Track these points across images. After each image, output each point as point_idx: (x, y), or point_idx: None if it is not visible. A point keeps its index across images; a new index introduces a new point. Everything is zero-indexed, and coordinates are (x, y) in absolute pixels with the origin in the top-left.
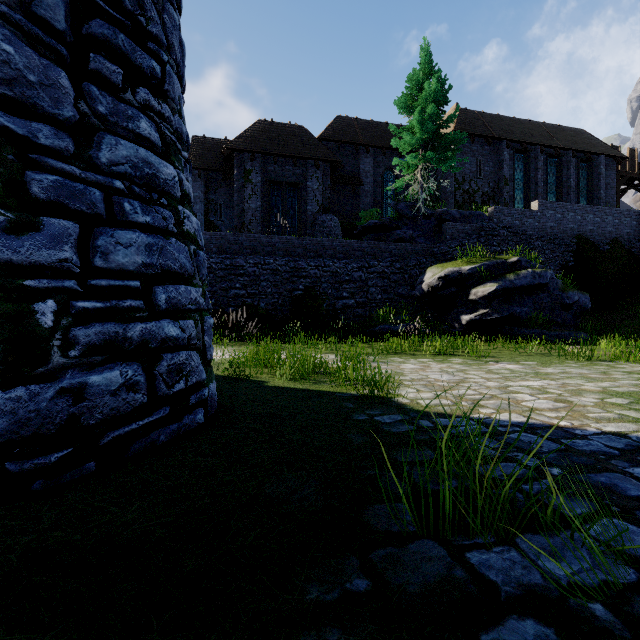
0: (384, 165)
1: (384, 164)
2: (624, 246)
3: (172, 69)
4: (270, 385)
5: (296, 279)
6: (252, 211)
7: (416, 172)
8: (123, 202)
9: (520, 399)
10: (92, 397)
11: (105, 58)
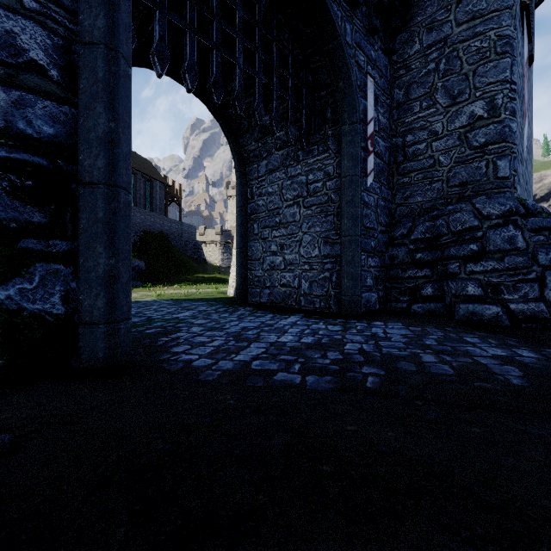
0: None
1: None
2: (165, 236)
3: None
4: None
5: None
6: None
7: None
8: None
9: None
10: None
11: None
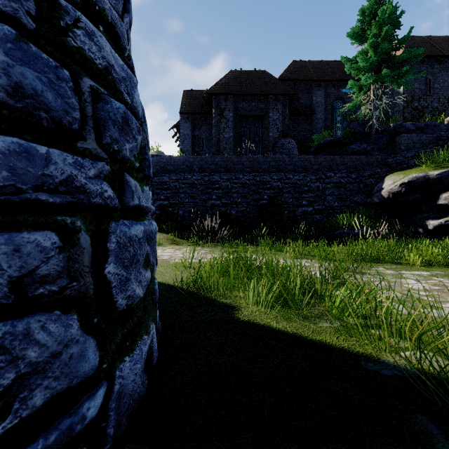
0: (334, 95)
1: (334, 94)
2: None
3: None
4: (242, 318)
5: (261, 190)
6: (226, 140)
7: (369, 92)
8: None
9: None
10: None
11: None
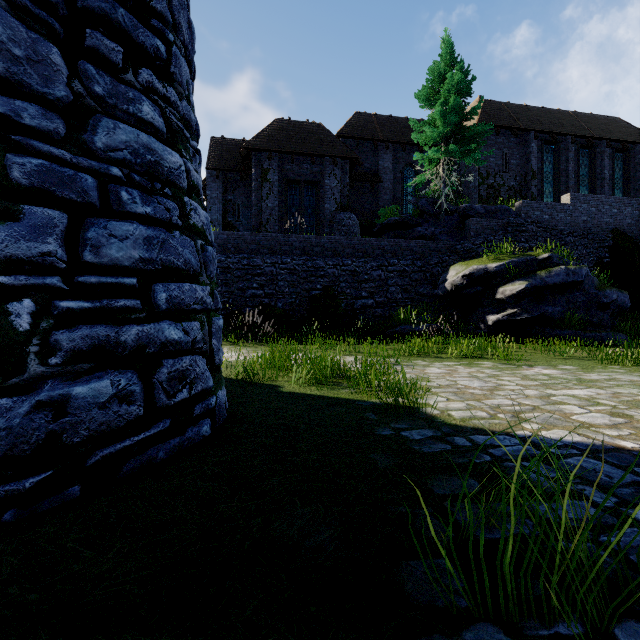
0: (404, 161)
1: (404, 160)
2: None
3: (179, 51)
4: (285, 391)
5: (314, 278)
6: (270, 210)
7: (438, 167)
8: (120, 191)
9: (568, 412)
10: (76, 411)
11: (103, 35)
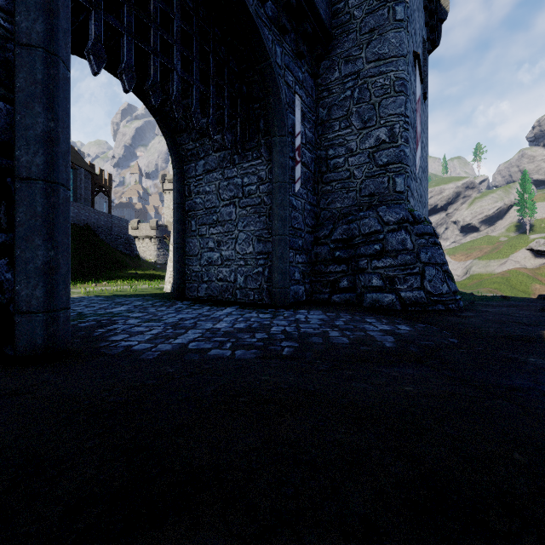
0: None
1: None
2: (92, 229)
3: None
4: None
5: None
6: None
7: None
8: None
9: None
10: None
11: None
